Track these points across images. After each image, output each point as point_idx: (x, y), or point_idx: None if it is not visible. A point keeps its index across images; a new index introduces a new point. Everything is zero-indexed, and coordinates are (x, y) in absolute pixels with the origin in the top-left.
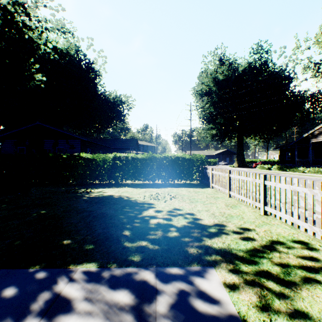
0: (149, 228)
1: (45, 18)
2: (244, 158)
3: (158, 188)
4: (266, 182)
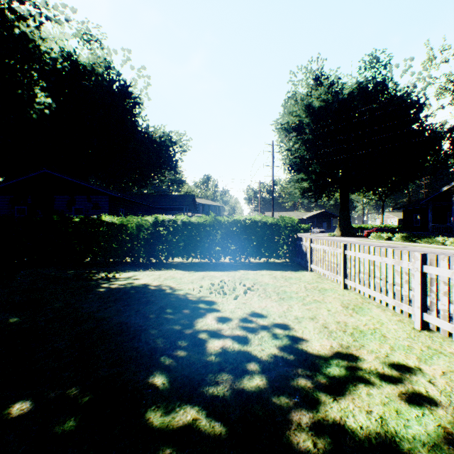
0: (205, 363)
1: (45, 2)
2: (350, 223)
3: (224, 271)
4: (428, 269)
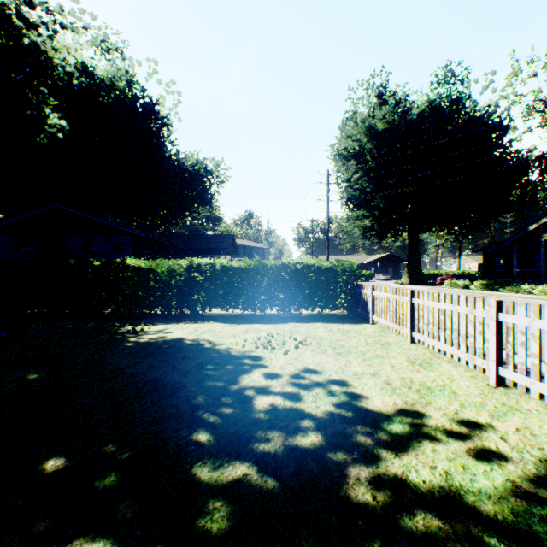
0: (253, 421)
1: (60, 7)
2: (420, 269)
3: (271, 324)
4: (504, 317)
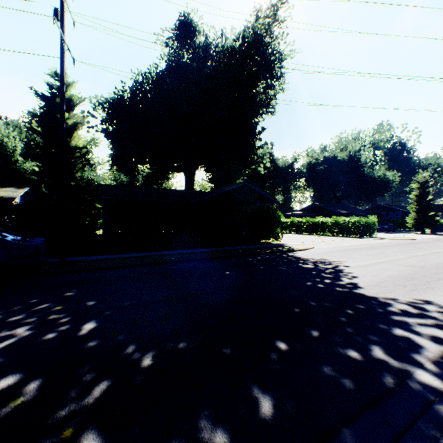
0: None
1: (393, 179)
2: None
3: None
4: None
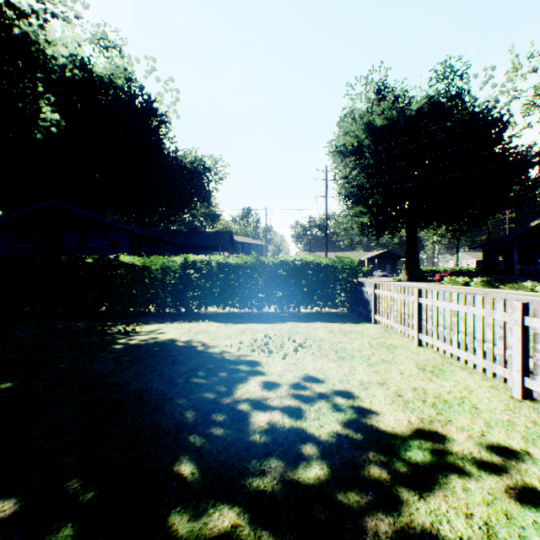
0: (246, 445)
1: None
2: (418, 265)
3: (269, 323)
4: (532, 322)
